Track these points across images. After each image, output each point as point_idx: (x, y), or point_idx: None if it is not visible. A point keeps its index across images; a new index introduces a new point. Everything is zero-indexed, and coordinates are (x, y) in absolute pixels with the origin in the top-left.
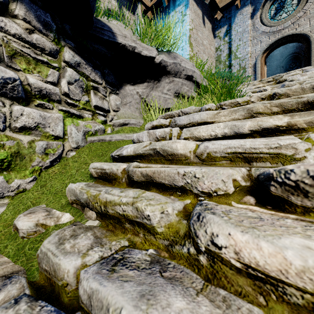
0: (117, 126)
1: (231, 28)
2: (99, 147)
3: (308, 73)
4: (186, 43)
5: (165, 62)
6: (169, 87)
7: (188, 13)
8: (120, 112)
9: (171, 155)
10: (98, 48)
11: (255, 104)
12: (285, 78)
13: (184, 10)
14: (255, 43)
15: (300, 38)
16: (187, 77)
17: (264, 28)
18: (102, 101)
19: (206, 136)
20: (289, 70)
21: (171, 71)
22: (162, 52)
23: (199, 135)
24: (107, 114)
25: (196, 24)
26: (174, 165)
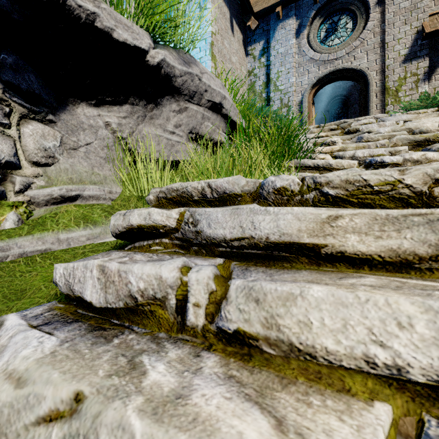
0: (42, 203)
1: (270, 46)
2: None
3: (387, 124)
4: (206, 54)
5: (169, 67)
6: (179, 120)
7: (210, 6)
8: (57, 166)
9: None
10: None
11: None
12: (357, 127)
13: None
14: (301, 72)
15: (356, 75)
16: (213, 106)
17: (312, 54)
18: None
19: (343, 355)
20: (335, 116)
21: (183, 90)
22: (164, 45)
23: (311, 344)
24: (8, 172)
25: (221, 27)
26: None
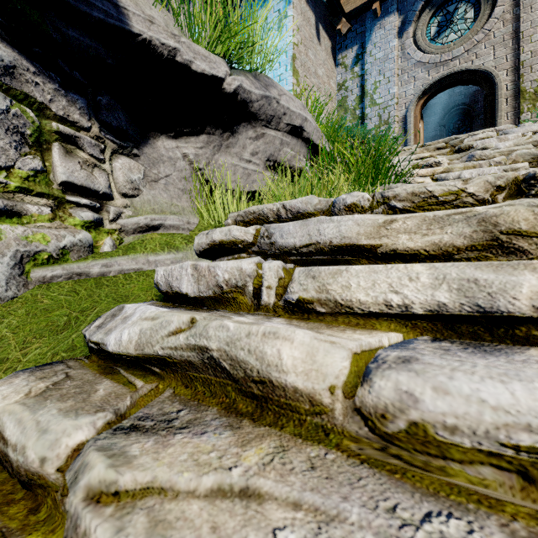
0: (131, 232)
1: (365, 51)
2: (64, 297)
3: (510, 137)
4: (286, 70)
5: (246, 93)
6: (255, 148)
7: (291, 14)
8: (141, 198)
9: (262, 382)
10: (77, 40)
11: (506, 207)
12: (470, 143)
13: (283, 6)
14: (405, 80)
15: (479, 77)
16: (292, 130)
17: (420, 56)
18: (89, 171)
19: (371, 303)
20: (454, 132)
21: (260, 115)
22: (240, 70)
23: (349, 299)
24: (104, 202)
25: (305, 36)
26: (272, 459)
